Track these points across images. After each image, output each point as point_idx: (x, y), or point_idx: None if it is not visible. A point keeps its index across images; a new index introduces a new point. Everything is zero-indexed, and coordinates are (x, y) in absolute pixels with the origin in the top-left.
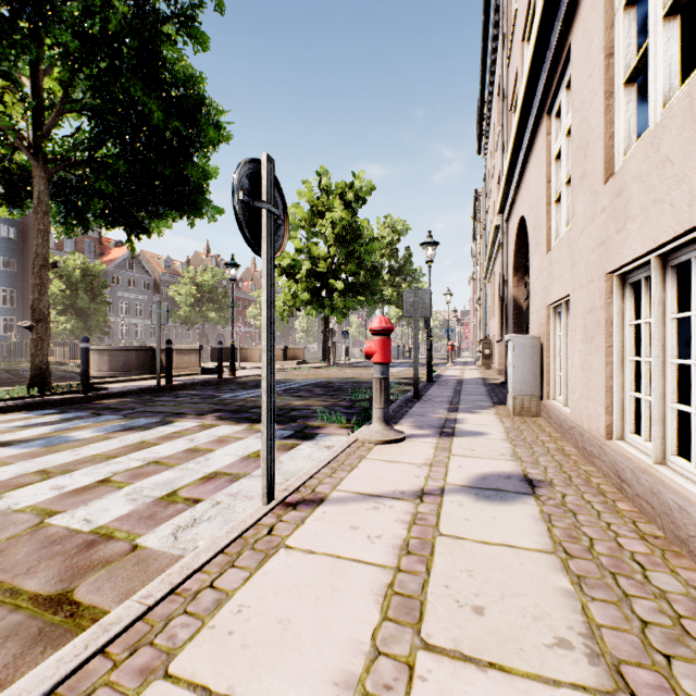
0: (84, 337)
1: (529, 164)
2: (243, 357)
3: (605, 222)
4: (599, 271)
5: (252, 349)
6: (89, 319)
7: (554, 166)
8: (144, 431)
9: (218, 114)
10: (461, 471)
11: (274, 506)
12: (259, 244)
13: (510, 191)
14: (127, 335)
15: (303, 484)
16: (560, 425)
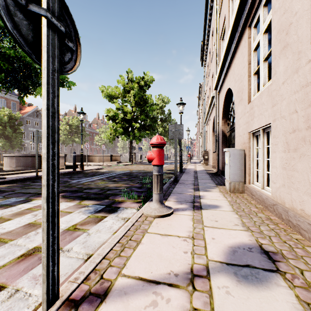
0: None
1: (234, 60)
2: (90, 159)
3: None
4: (305, 103)
5: (95, 156)
6: (12, 141)
7: (253, 55)
8: (7, 208)
9: None
10: (215, 244)
11: (55, 310)
12: (40, 54)
13: (221, 77)
14: (34, 149)
15: (95, 268)
16: (263, 201)
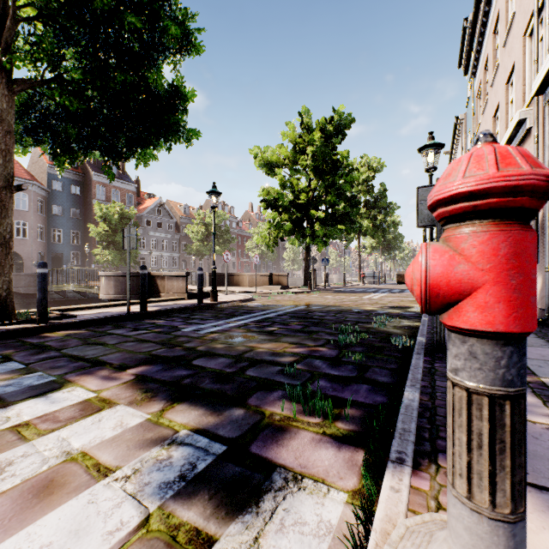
0: (40, 262)
1: None
2: (235, 282)
3: None
4: None
5: (243, 275)
6: (124, 252)
7: None
8: None
9: (185, 19)
10: None
11: None
12: None
13: None
14: (156, 264)
15: None
16: None
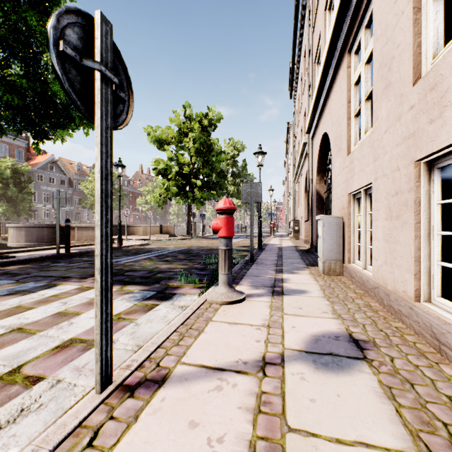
0: None
1: (331, 94)
2: (131, 232)
3: (414, 117)
4: (407, 159)
5: (138, 226)
6: (17, 205)
7: (353, 90)
8: (26, 295)
9: None
10: (295, 332)
11: (109, 393)
12: (93, 110)
13: (315, 117)
14: (49, 217)
15: (149, 356)
16: (363, 284)
